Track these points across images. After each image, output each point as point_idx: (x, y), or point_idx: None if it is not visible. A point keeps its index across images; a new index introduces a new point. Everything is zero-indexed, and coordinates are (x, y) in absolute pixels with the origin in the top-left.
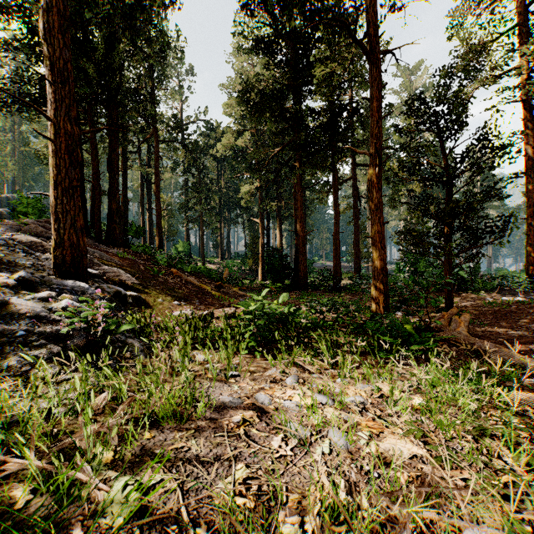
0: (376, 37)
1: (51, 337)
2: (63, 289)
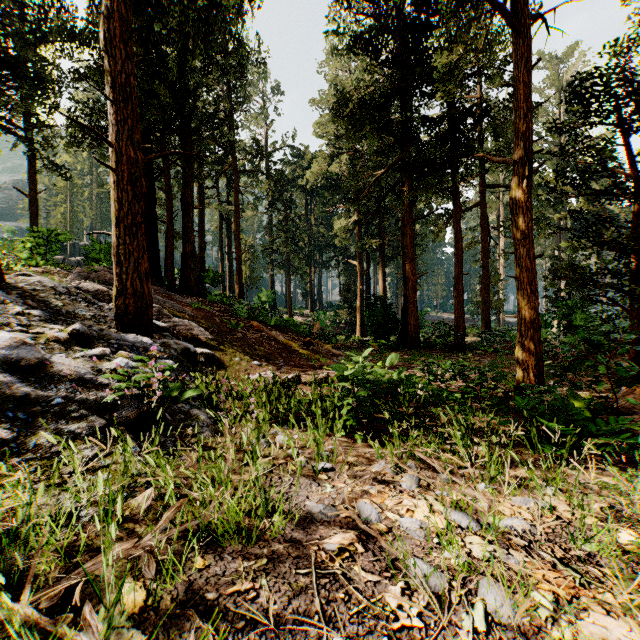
0: None
1: (95, 406)
2: (123, 345)
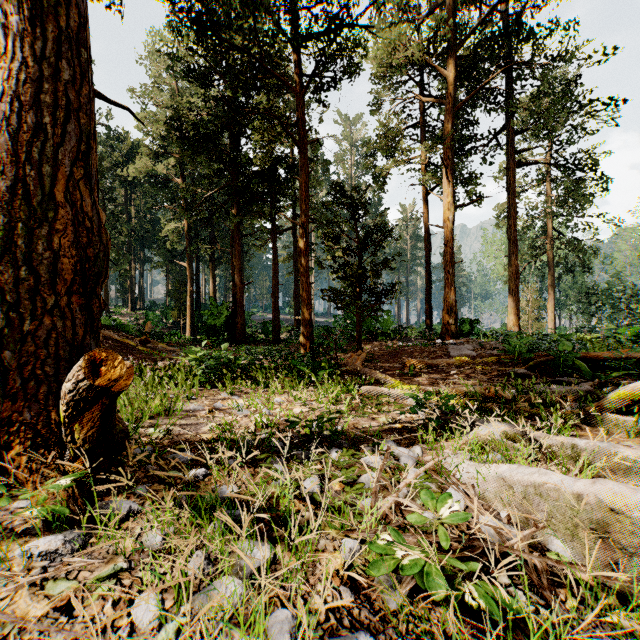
0: (304, 131)
1: None
2: None
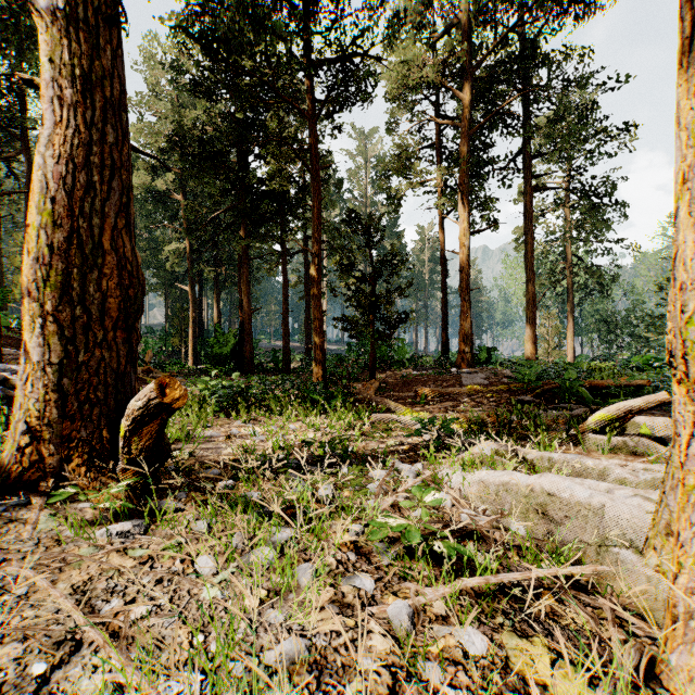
0: (316, 157)
1: None
2: None
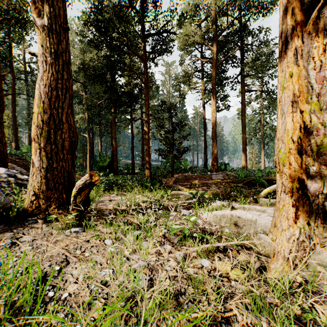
0: (147, 77)
1: None
2: None
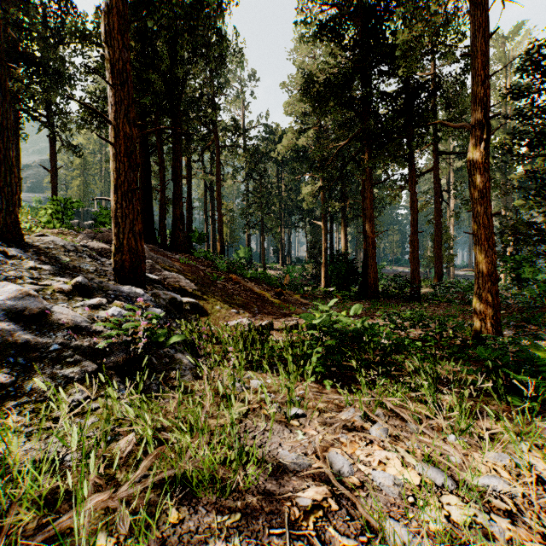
0: None
1: (89, 351)
2: (119, 296)
